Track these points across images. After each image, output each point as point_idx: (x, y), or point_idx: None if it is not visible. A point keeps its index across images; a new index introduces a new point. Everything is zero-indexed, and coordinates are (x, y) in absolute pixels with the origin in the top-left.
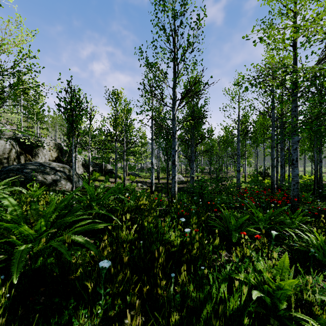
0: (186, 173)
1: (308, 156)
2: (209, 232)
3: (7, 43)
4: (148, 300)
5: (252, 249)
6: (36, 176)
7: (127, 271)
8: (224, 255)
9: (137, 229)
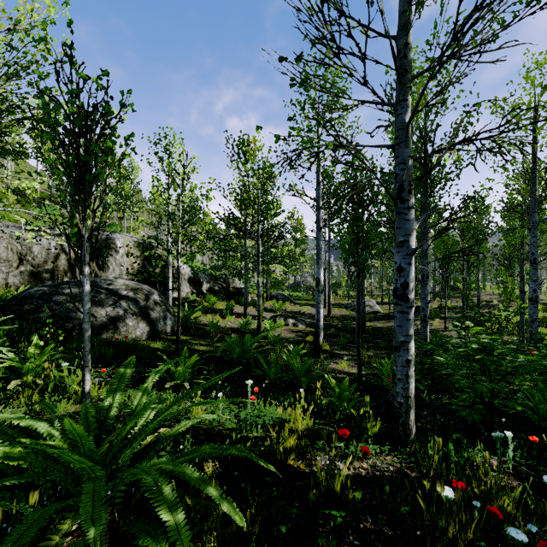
0: (382, 297)
1: None
2: None
3: None
4: None
5: None
6: (76, 310)
7: None
8: None
9: None
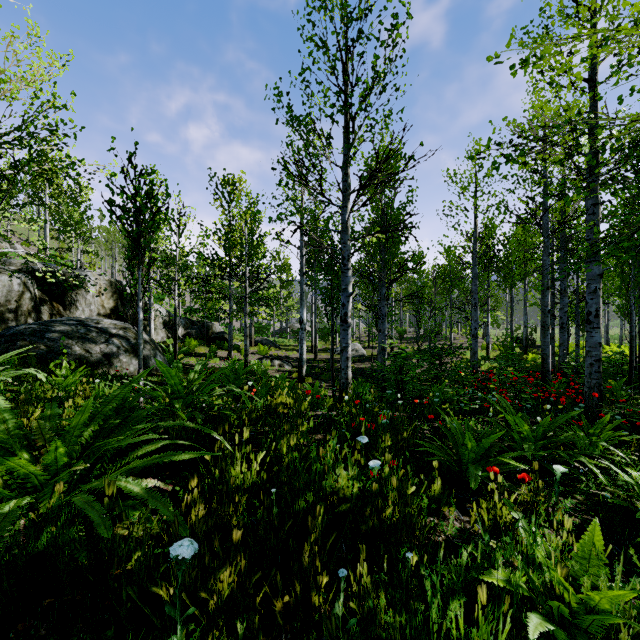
0: (369, 341)
1: (616, 306)
2: (418, 464)
3: (9, 78)
4: (287, 629)
5: (518, 509)
6: (71, 346)
7: (240, 557)
8: (453, 519)
9: (266, 461)
